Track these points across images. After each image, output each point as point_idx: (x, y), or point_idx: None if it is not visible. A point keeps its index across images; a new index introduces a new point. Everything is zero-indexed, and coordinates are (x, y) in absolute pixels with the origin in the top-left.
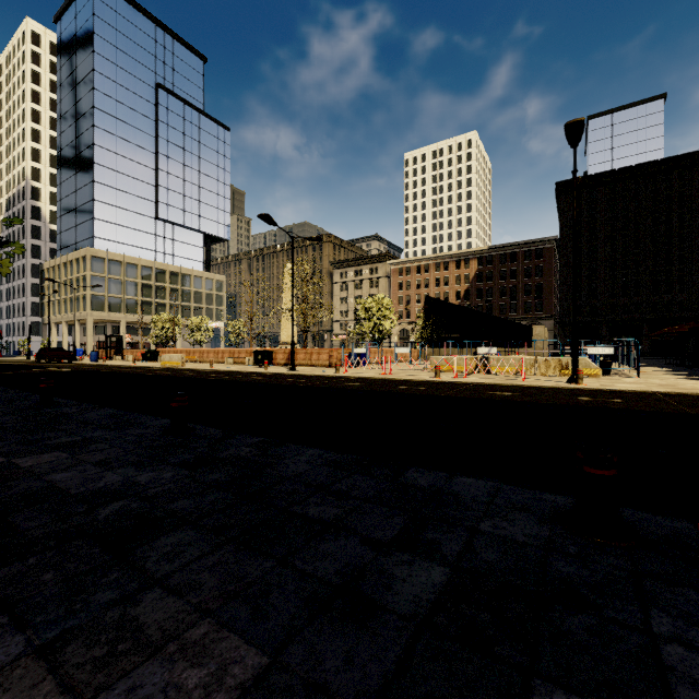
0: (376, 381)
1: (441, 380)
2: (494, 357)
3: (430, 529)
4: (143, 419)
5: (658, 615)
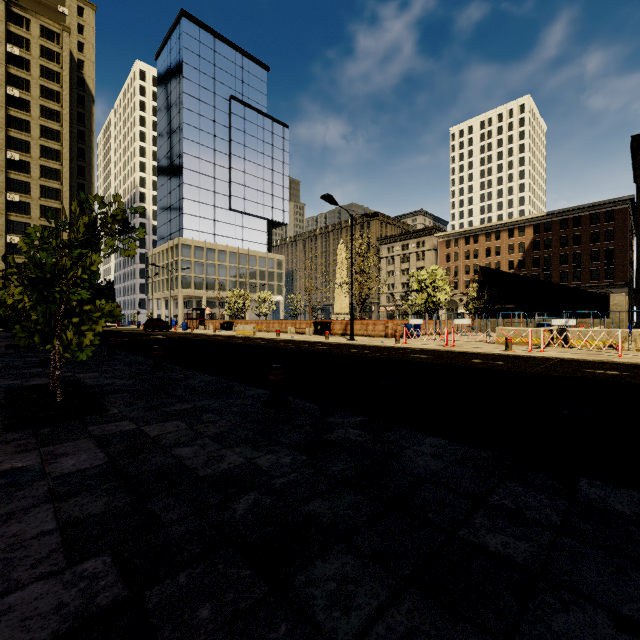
0: (442, 353)
1: (516, 354)
2: (573, 329)
3: None
4: (240, 388)
5: None
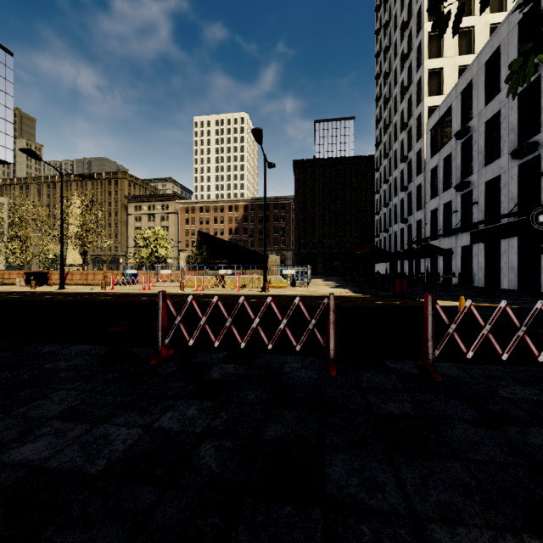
0: (128, 295)
1: (181, 293)
2: (228, 276)
3: (6, 370)
4: None
5: (78, 383)
